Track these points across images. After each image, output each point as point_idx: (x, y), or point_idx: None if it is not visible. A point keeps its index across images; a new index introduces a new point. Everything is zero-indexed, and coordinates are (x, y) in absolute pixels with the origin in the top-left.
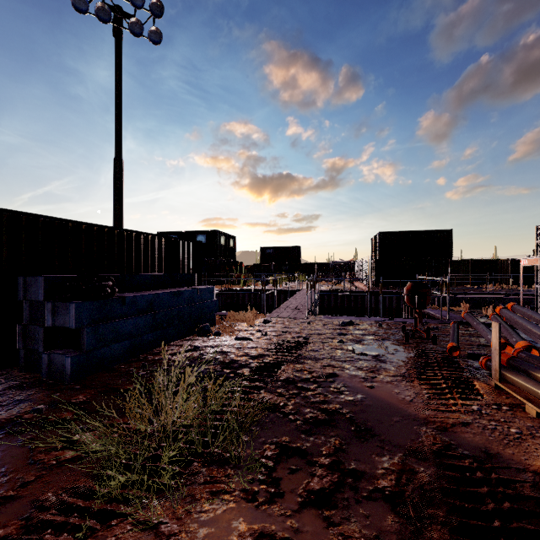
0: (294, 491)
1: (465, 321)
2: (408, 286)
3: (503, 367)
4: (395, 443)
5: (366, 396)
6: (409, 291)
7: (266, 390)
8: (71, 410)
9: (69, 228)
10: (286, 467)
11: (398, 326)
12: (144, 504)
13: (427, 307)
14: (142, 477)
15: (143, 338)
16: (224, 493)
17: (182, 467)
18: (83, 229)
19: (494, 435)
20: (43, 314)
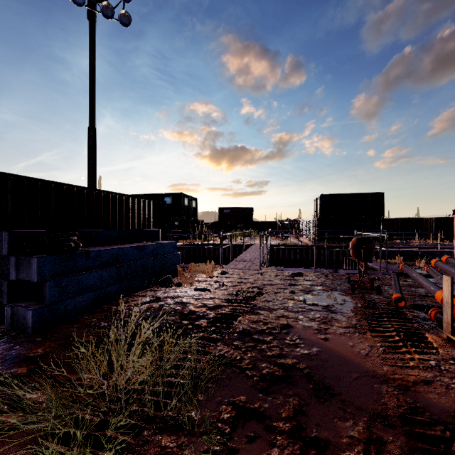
0: None
1: (402, 273)
2: (354, 241)
3: (454, 320)
4: (357, 404)
5: (321, 349)
6: (355, 245)
7: (222, 342)
8: (27, 365)
9: (39, 186)
10: (243, 434)
11: (343, 277)
12: None
13: None
14: (84, 452)
15: (108, 290)
16: None
17: (132, 436)
18: (53, 188)
19: None
20: (8, 267)
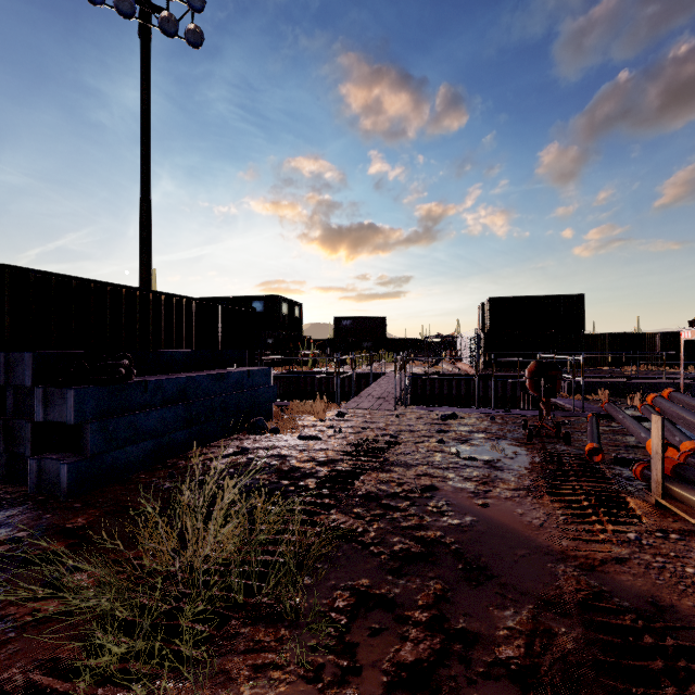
0: (377, 665)
1: (605, 414)
2: (531, 366)
3: (667, 478)
4: (521, 589)
5: (478, 518)
6: (533, 373)
7: (338, 509)
8: (64, 539)
9: (72, 287)
10: (365, 626)
11: (517, 421)
12: (154, 686)
13: None
14: (152, 643)
15: (173, 437)
16: (273, 667)
17: (214, 627)
18: (93, 290)
19: (664, 578)
20: (32, 404)
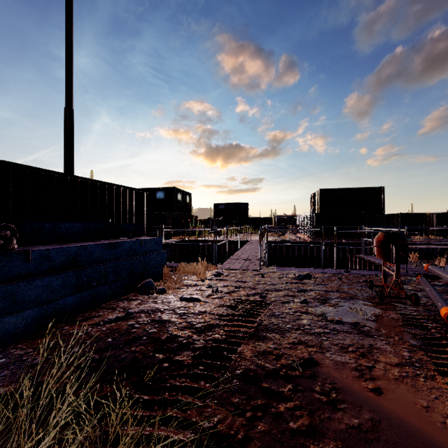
0: None
1: (428, 274)
2: (380, 236)
3: None
4: None
5: (378, 415)
6: (381, 242)
7: (214, 398)
8: None
9: None
10: None
11: (359, 280)
12: None
13: (374, 257)
14: None
15: (61, 303)
16: None
17: None
18: None
19: None
20: None
